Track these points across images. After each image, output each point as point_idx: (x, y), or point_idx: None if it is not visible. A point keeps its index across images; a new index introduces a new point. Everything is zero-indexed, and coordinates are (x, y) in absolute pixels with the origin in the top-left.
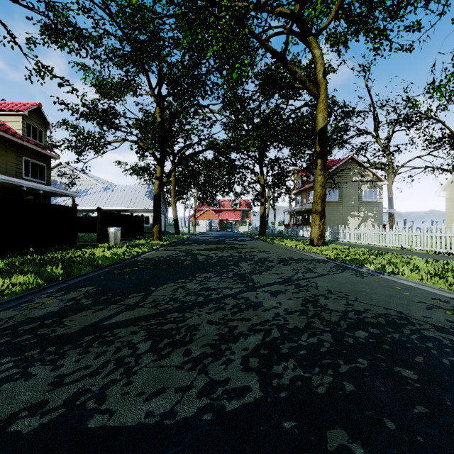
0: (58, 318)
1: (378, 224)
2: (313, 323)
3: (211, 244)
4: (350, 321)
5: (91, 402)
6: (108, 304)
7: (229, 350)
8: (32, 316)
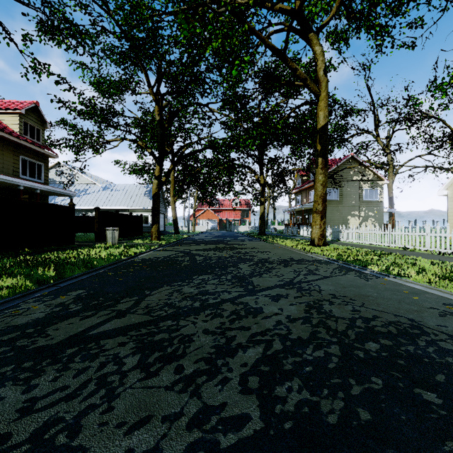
0: (41, 327)
1: (379, 224)
2: (318, 333)
3: (210, 244)
4: (359, 331)
5: (62, 436)
6: (97, 310)
7: (226, 366)
8: (14, 324)
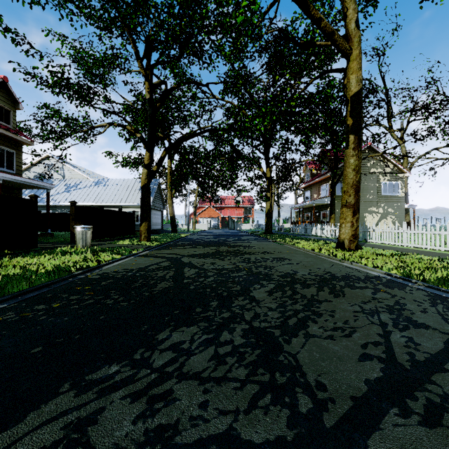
0: None
1: (399, 221)
2: None
3: (209, 246)
4: None
5: None
6: None
7: None
8: None
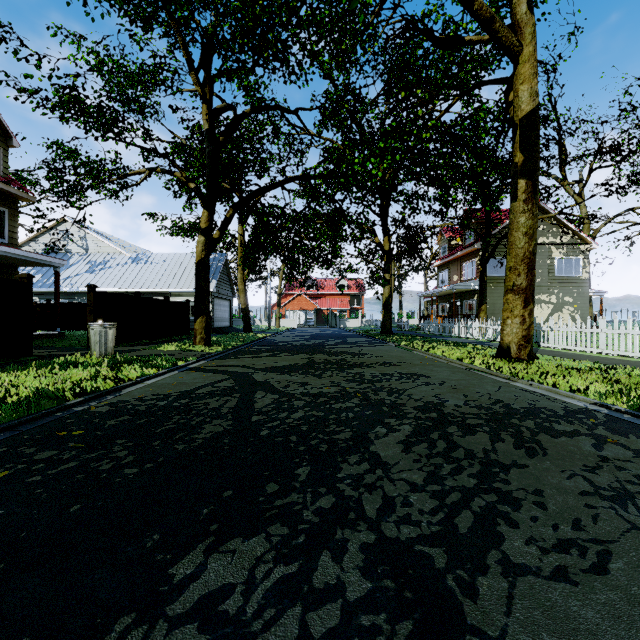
0: None
1: (581, 315)
2: None
3: (298, 353)
4: None
5: None
6: None
7: None
8: None
